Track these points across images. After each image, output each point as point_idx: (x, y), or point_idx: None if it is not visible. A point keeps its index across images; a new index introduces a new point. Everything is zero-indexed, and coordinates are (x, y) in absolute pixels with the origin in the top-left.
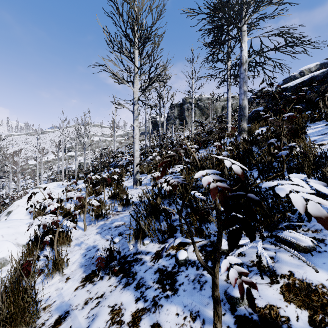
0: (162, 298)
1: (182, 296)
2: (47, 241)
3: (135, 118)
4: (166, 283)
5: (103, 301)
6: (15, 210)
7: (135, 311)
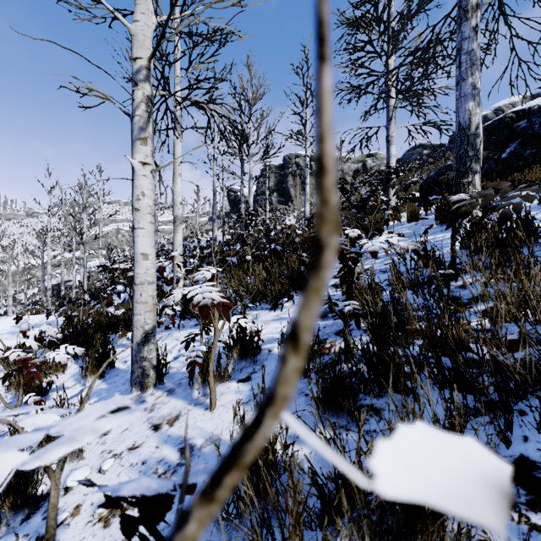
0: None
1: None
2: None
3: (135, 133)
4: None
5: None
6: None
7: None
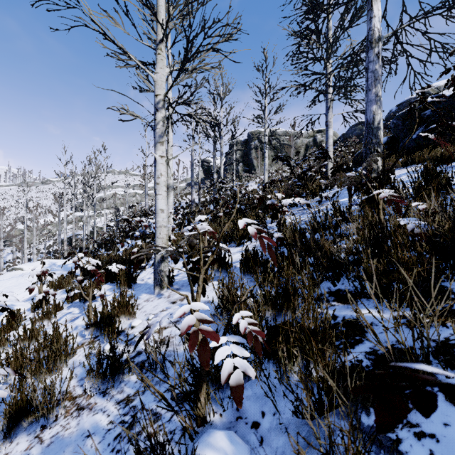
0: None
1: None
2: None
3: (157, 139)
4: None
5: None
6: None
7: None
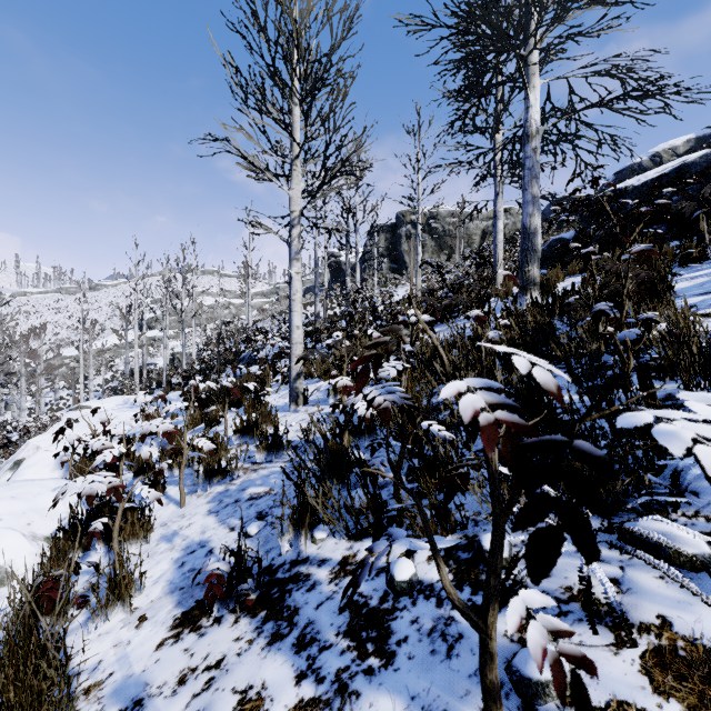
0: (358, 675)
1: (405, 673)
2: (97, 531)
3: (293, 255)
4: (366, 638)
5: (222, 676)
6: (30, 459)
7: (294, 705)
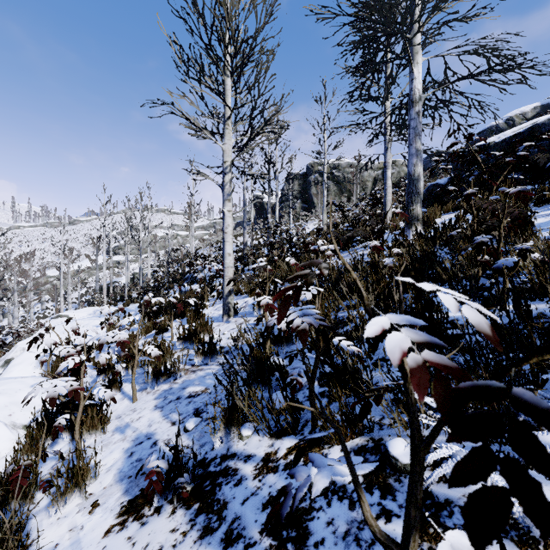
0: None
1: None
2: (60, 426)
3: (225, 197)
4: (287, 537)
5: None
6: (17, 358)
7: None
